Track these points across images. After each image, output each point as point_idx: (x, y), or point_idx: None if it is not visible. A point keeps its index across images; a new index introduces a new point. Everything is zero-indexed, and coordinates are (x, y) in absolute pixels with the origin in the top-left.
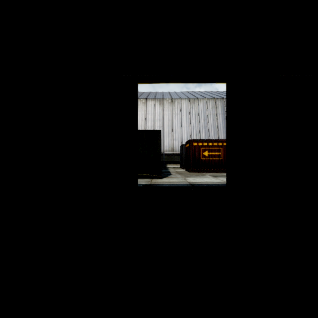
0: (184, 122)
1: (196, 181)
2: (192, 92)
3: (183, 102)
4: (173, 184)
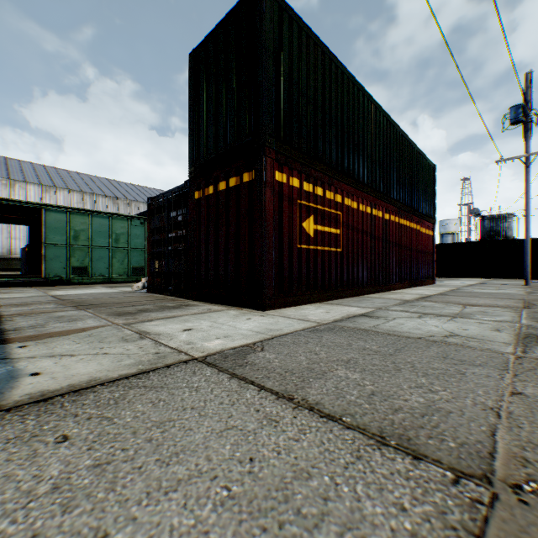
0: None
1: None
2: (54, 168)
3: (31, 187)
4: None
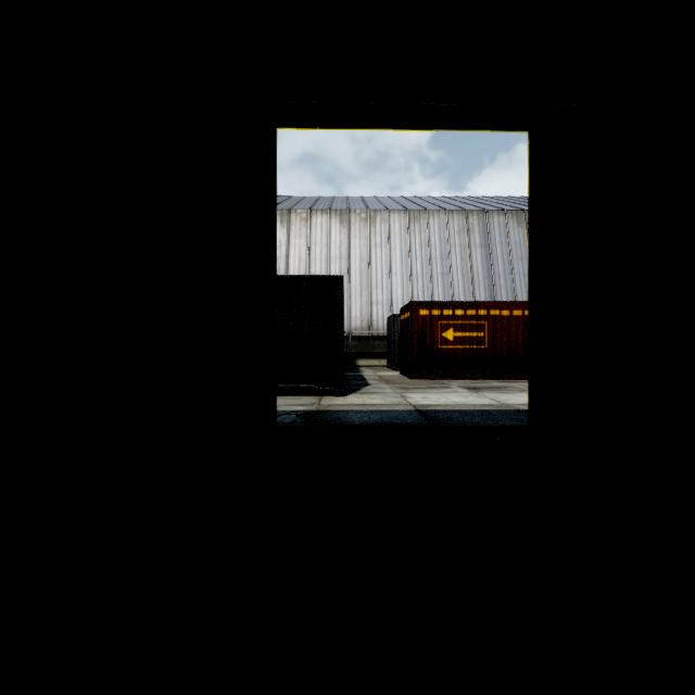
0: (396, 264)
1: (430, 401)
2: (414, 197)
3: (393, 218)
4: (375, 410)
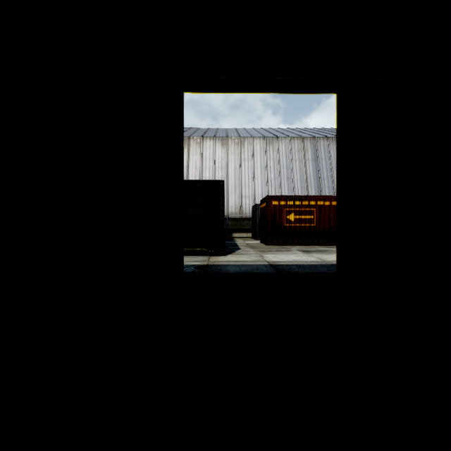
0: (257, 171)
1: (278, 259)
2: (269, 128)
3: (256, 142)
4: (243, 264)
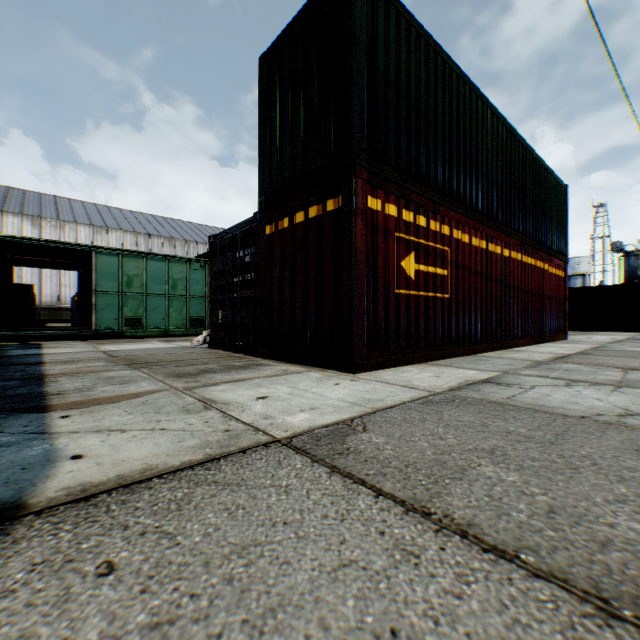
0: None
1: None
2: (106, 207)
3: (81, 229)
4: None
